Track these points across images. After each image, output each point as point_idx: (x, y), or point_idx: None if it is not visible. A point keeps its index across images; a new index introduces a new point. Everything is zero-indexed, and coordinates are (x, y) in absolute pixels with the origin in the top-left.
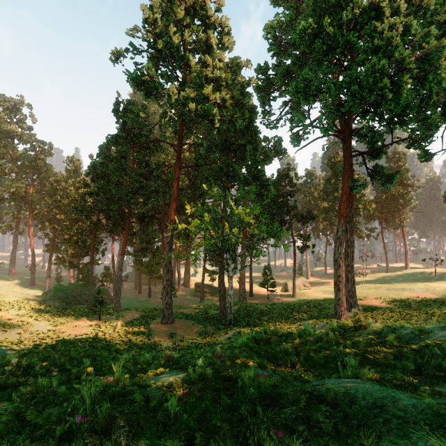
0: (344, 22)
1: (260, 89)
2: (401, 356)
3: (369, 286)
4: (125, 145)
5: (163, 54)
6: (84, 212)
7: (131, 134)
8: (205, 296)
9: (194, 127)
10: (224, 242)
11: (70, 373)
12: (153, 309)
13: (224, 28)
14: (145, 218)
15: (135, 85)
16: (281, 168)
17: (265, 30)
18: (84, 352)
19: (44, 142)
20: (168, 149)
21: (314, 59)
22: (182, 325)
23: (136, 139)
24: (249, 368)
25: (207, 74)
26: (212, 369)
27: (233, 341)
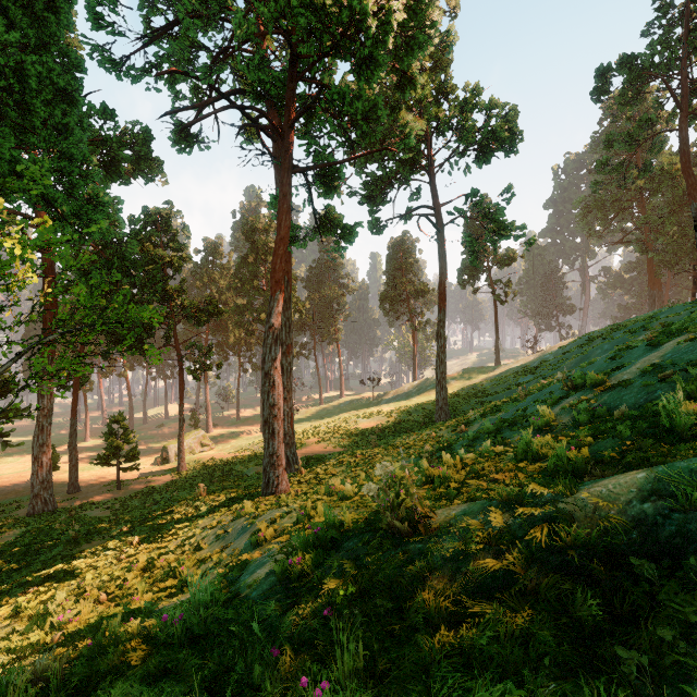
0: None
1: None
2: None
3: (305, 426)
4: None
5: None
6: None
7: None
8: None
9: None
10: None
11: None
12: None
13: None
14: None
15: None
16: (153, 209)
17: None
18: None
19: None
20: None
21: None
22: None
23: None
24: None
25: None
26: None
27: None
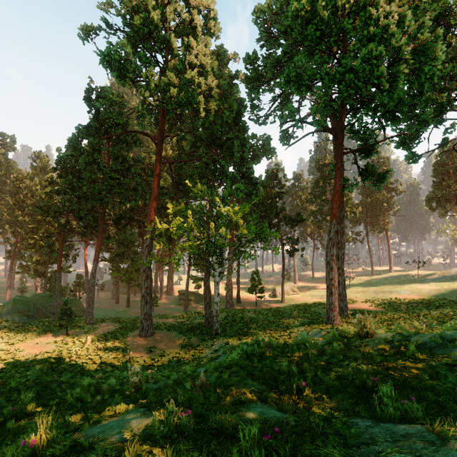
0: (339, 7)
1: (248, 80)
2: (436, 374)
3: (357, 290)
4: (98, 137)
5: (140, 31)
6: (50, 212)
7: (105, 125)
8: (190, 304)
9: (177, 120)
10: (210, 243)
11: (1, 413)
12: (131, 320)
13: (209, 12)
14: (122, 220)
15: (107, 64)
16: (270, 169)
17: (255, 14)
18: (33, 379)
19: (6, 135)
20: (149, 147)
21: (306, 50)
22: (163, 337)
23: (112, 131)
24: (245, 405)
25: (191, 59)
26: (192, 412)
27: (220, 356)
